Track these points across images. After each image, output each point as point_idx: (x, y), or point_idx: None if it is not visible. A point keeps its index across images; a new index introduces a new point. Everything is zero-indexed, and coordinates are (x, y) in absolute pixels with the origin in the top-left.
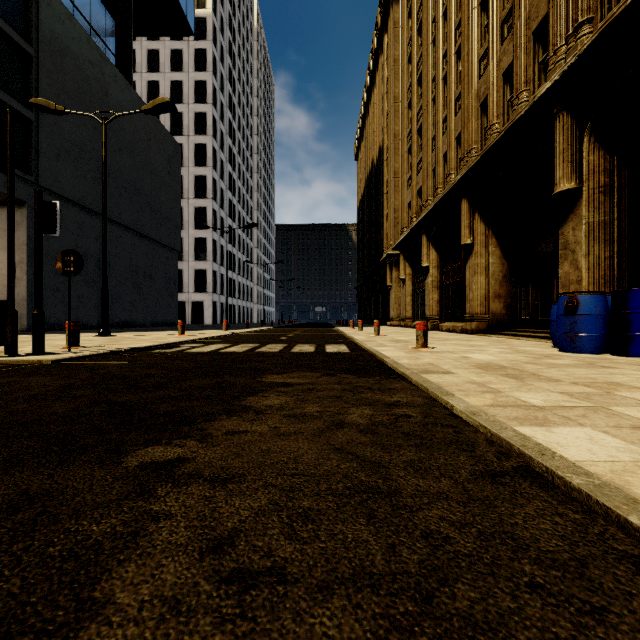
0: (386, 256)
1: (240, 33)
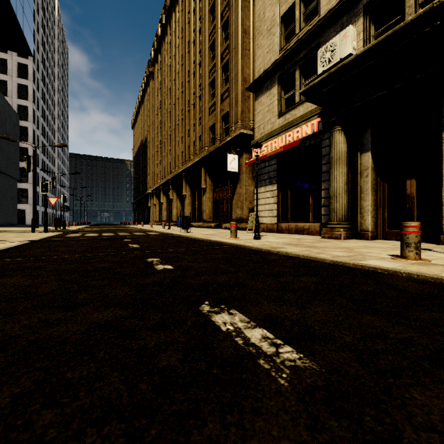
0: (148, 193)
1: (48, 26)
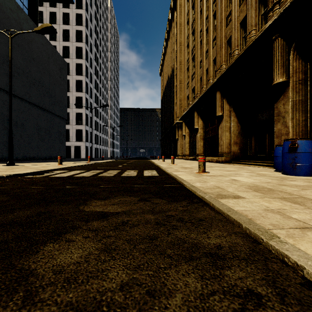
0: (175, 123)
1: (101, 8)
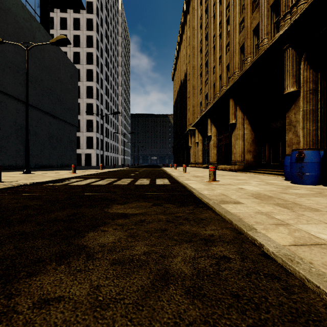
0: (188, 130)
1: (111, 12)
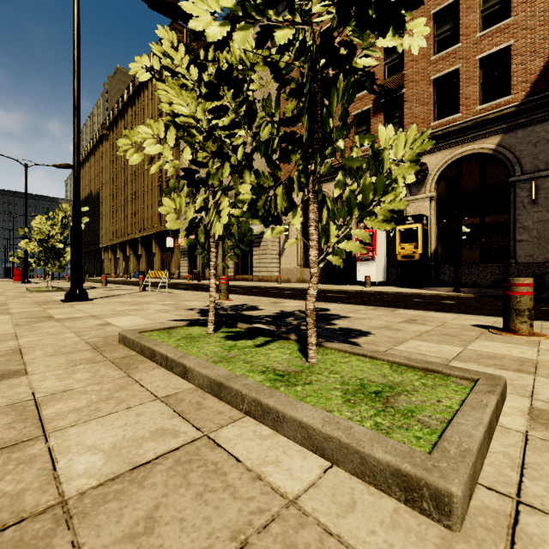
0: (102, 247)
1: None
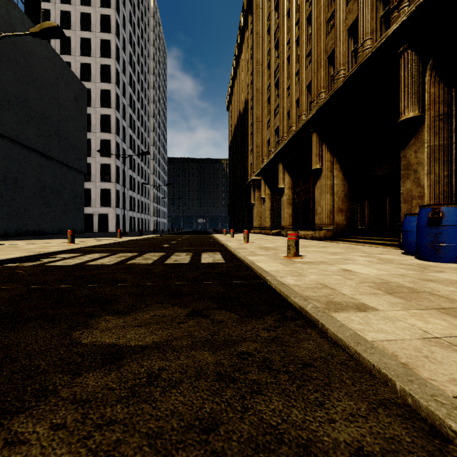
0: (250, 181)
1: (139, 8)
